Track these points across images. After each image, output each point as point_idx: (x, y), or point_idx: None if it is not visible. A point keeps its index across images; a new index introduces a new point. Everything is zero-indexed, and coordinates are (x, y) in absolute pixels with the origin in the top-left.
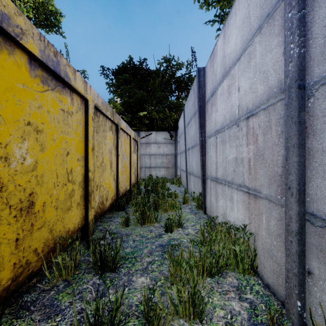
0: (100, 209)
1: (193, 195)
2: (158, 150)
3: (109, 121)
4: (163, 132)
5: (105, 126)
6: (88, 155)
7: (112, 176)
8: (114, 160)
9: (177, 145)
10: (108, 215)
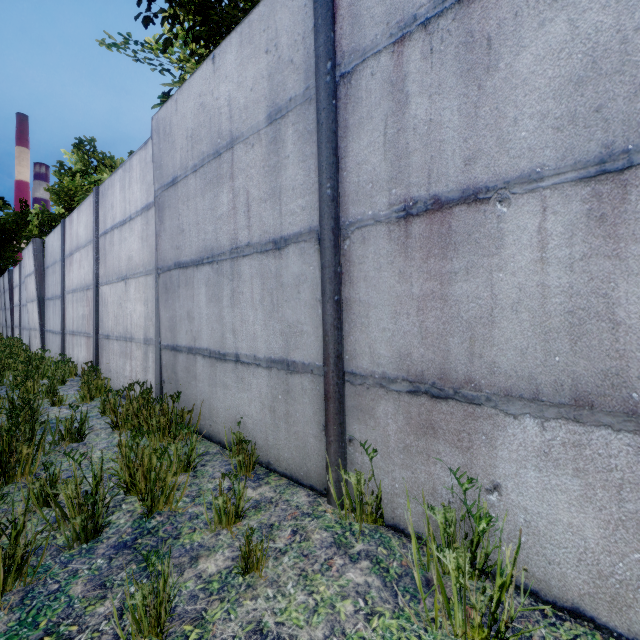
0: None
1: None
2: None
3: None
4: None
5: None
6: None
7: None
8: None
9: None
10: None
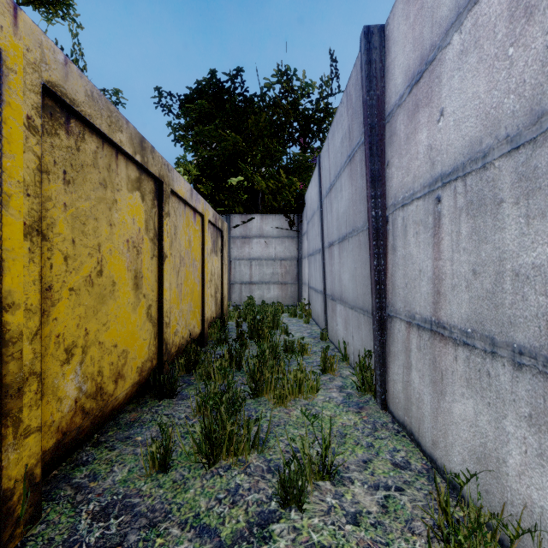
0: (84, 415)
1: (344, 349)
2: (265, 249)
3: (131, 164)
4: (275, 215)
5: (110, 172)
6: None
7: (141, 310)
8: (149, 268)
9: (301, 240)
10: (129, 415)
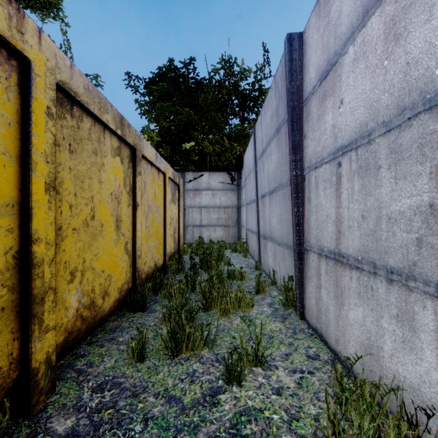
0: (82, 321)
1: (273, 275)
2: (212, 199)
3: (113, 137)
4: (220, 173)
5: (99, 143)
6: (29, 201)
7: (121, 245)
8: (126, 214)
9: (240, 192)
10: (112, 324)
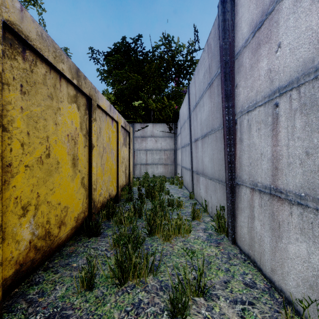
0: (36, 251)
1: (205, 204)
2: (155, 144)
3: (70, 86)
4: (161, 124)
5: (55, 89)
6: None
7: (77, 180)
8: (83, 153)
9: (176, 139)
10: (69, 248)
